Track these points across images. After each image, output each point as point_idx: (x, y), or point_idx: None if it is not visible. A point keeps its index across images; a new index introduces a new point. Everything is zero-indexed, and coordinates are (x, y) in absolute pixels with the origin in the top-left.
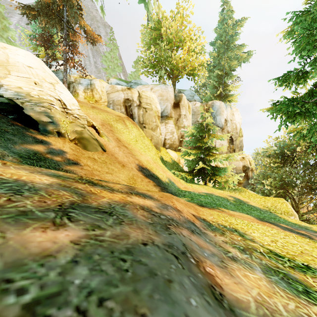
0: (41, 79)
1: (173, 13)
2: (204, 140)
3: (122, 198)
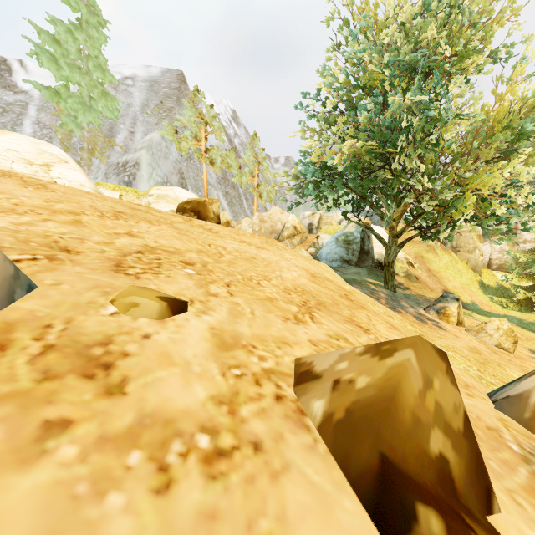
0: None
1: None
2: None
3: (429, 299)
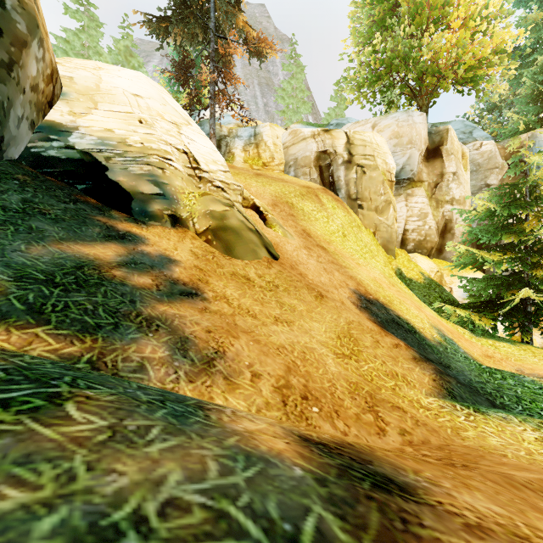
0: (154, 114)
1: None
2: (527, 227)
3: None
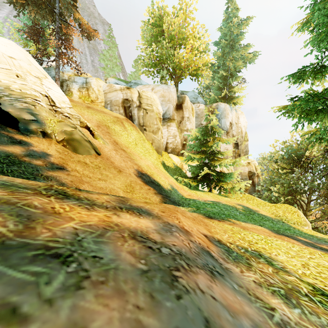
0: (25, 71)
1: (176, 9)
2: (209, 144)
3: (104, 218)
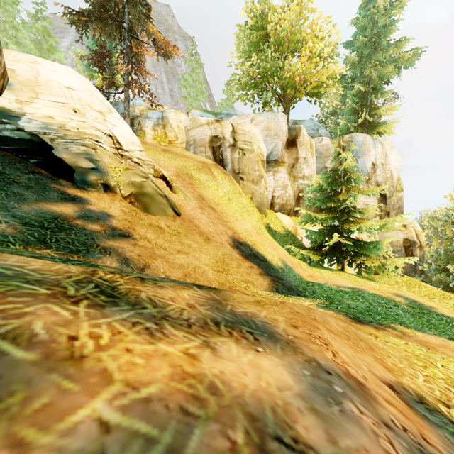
0: (85, 105)
1: None
2: (341, 197)
3: (183, 364)
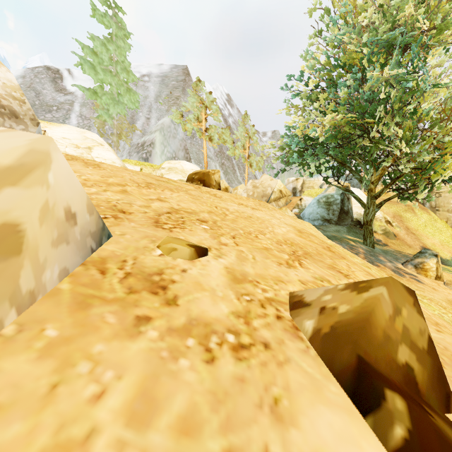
0: None
1: None
2: None
3: (407, 254)
